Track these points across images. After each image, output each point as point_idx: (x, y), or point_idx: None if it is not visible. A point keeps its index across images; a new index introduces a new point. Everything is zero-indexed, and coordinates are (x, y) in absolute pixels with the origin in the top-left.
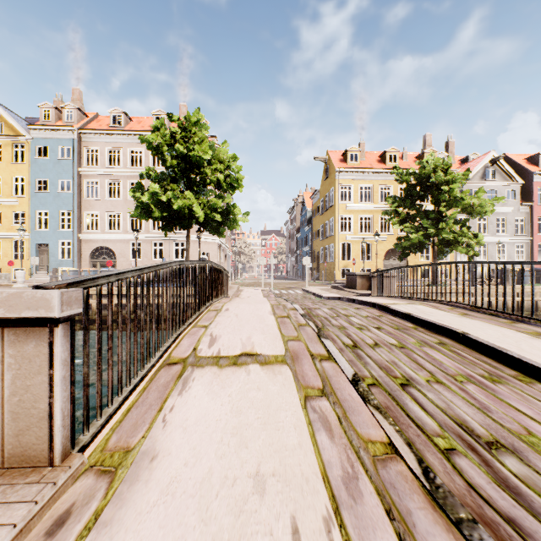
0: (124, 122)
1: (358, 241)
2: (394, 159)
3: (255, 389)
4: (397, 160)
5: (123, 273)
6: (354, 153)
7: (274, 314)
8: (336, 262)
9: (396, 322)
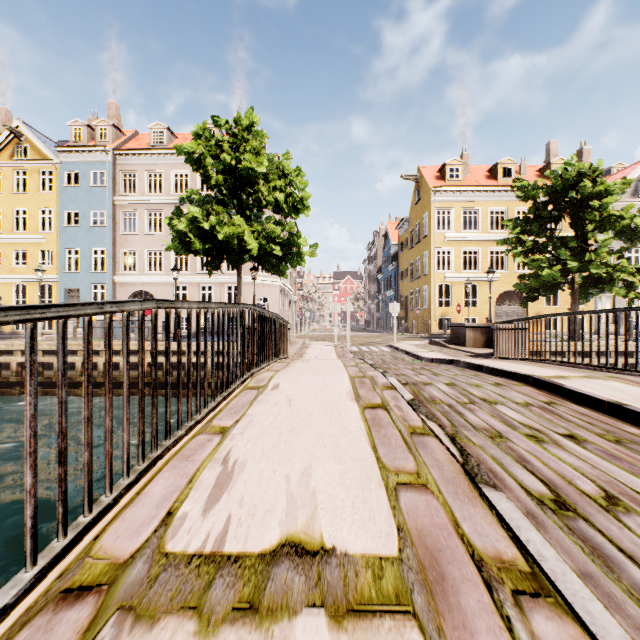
0: (167, 139)
1: (461, 281)
2: (509, 173)
3: None
4: (513, 174)
5: None
6: (455, 167)
7: (357, 400)
8: (430, 309)
9: (596, 421)
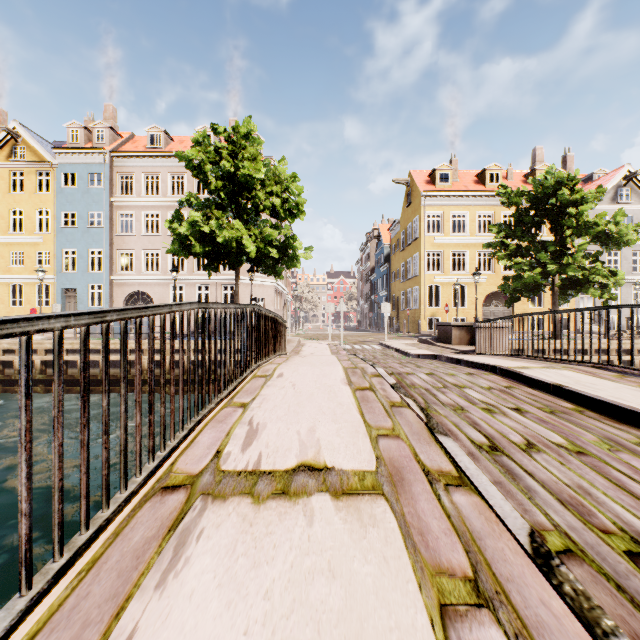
0: (164, 142)
1: (450, 283)
2: (496, 178)
3: (324, 572)
4: (500, 179)
5: (31, 320)
6: (444, 172)
7: (349, 384)
8: (421, 309)
9: (541, 399)
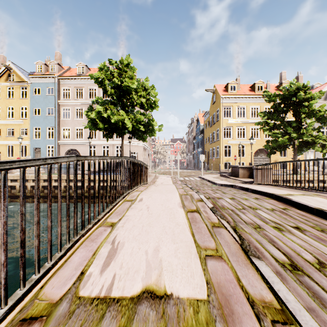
0: (85, 71)
1: (236, 144)
2: (261, 88)
3: None
4: (263, 89)
5: None
6: (233, 85)
7: (183, 207)
8: (220, 158)
9: (310, 219)
